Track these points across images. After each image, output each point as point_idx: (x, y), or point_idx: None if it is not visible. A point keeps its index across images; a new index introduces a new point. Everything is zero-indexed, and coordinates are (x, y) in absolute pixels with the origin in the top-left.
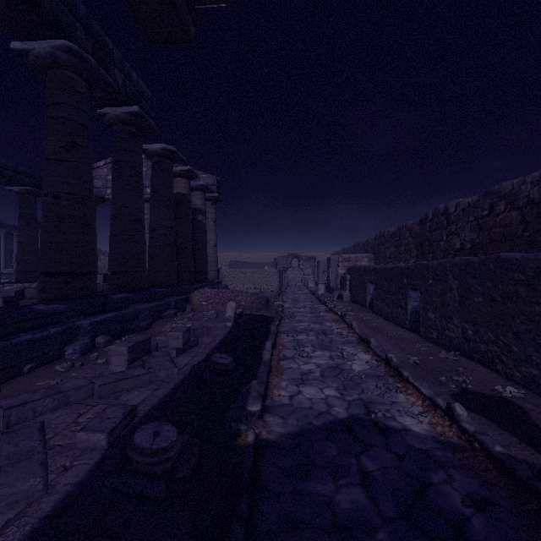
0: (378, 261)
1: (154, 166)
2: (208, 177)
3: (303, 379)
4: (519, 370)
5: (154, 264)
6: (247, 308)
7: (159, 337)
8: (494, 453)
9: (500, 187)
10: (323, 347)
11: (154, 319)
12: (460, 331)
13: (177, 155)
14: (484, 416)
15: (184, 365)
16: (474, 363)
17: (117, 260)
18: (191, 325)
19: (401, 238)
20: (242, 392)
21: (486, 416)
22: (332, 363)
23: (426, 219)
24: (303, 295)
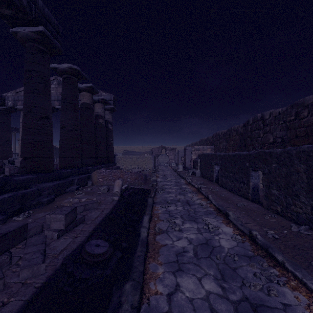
0: (215, 151)
1: (63, 80)
2: (107, 95)
3: (179, 261)
4: None
5: (63, 151)
6: (131, 183)
7: (48, 216)
8: None
9: (304, 100)
10: (190, 219)
11: (58, 194)
12: (308, 208)
13: (80, 73)
14: None
15: (61, 251)
16: None
17: (26, 148)
18: (86, 199)
19: (230, 136)
20: (112, 303)
21: None
22: (202, 238)
23: (248, 123)
24: (169, 172)
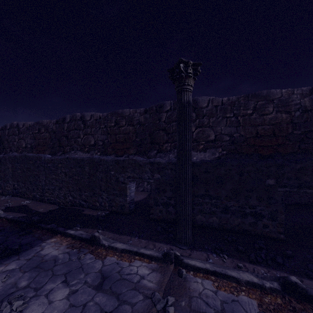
0: None
1: None
2: None
3: None
4: (31, 195)
5: None
6: None
7: None
8: (9, 218)
9: (42, 121)
10: None
11: None
12: (12, 186)
13: None
14: (12, 211)
15: None
16: (17, 197)
17: None
18: None
19: None
20: None
21: (13, 211)
22: None
23: (6, 128)
24: None
